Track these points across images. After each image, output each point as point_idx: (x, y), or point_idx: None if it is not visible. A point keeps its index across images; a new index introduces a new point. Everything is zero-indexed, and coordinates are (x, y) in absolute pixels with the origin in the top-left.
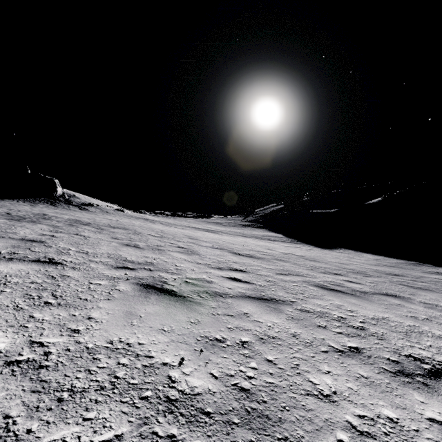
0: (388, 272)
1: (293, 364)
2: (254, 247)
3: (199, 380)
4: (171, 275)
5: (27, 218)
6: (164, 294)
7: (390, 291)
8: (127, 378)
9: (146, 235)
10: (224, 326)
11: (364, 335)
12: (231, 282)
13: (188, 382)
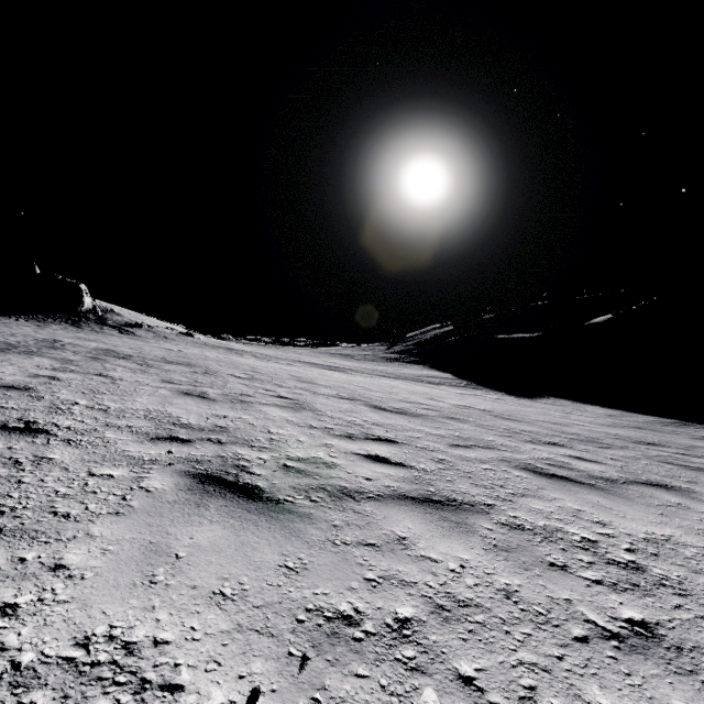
0: (636, 439)
1: (523, 689)
2: (407, 396)
3: None
4: (258, 452)
5: (20, 347)
6: (237, 496)
7: (653, 476)
8: None
9: (225, 375)
10: (357, 575)
11: (646, 586)
12: (370, 464)
13: None
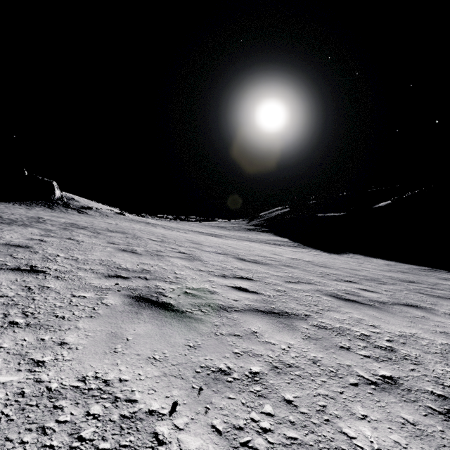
0: (402, 279)
1: (319, 406)
2: (260, 252)
3: (196, 438)
4: (169, 284)
5: (19, 221)
6: (158, 309)
7: (410, 300)
8: (96, 439)
9: (146, 239)
10: (229, 350)
11: (395, 359)
12: (236, 292)
13: (182, 443)
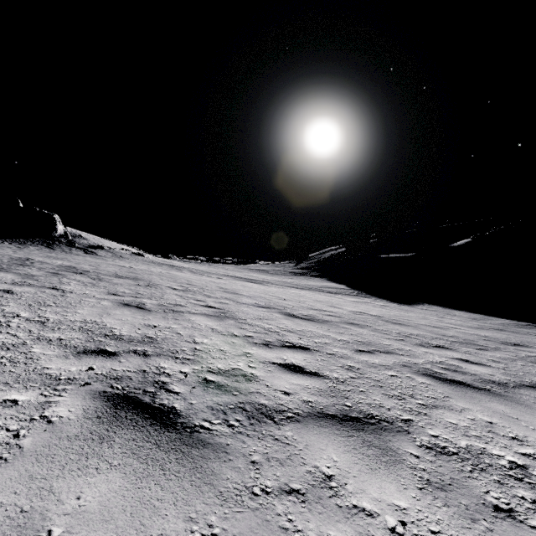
0: (503, 340)
1: None
2: (313, 304)
3: None
4: (181, 364)
5: None
6: (149, 424)
7: (534, 377)
8: None
9: (164, 287)
10: None
11: None
12: (286, 375)
13: None
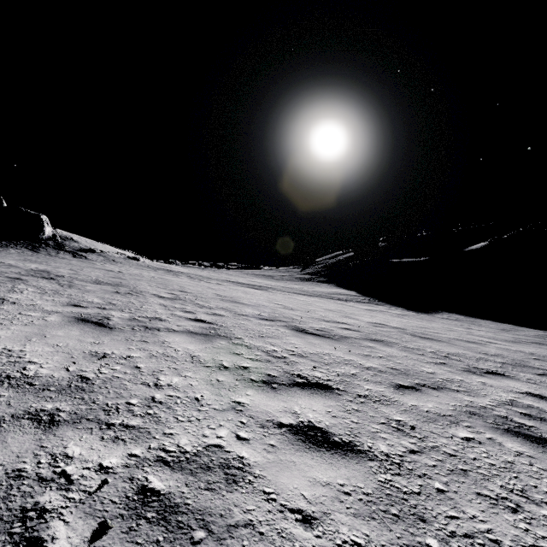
0: None
1: None
2: (324, 314)
3: None
4: (109, 445)
5: None
6: None
7: None
8: None
9: (148, 295)
10: None
11: None
12: (303, 456)
13: None
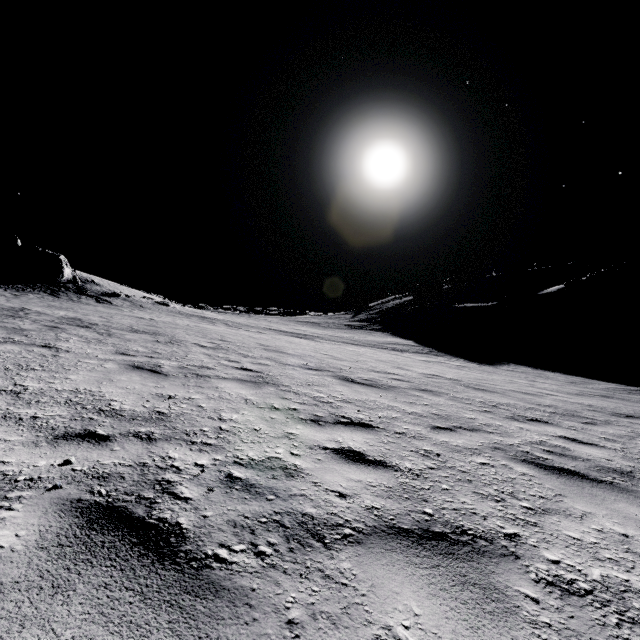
0: (612, 410)
1: None
2: (375, 364)
3: None
4: (197, 453)
5: None
6: (136, 556)
7: None
8: None
9: (189, 344)
10: None
11: None
12: (342, 466)
13: None
